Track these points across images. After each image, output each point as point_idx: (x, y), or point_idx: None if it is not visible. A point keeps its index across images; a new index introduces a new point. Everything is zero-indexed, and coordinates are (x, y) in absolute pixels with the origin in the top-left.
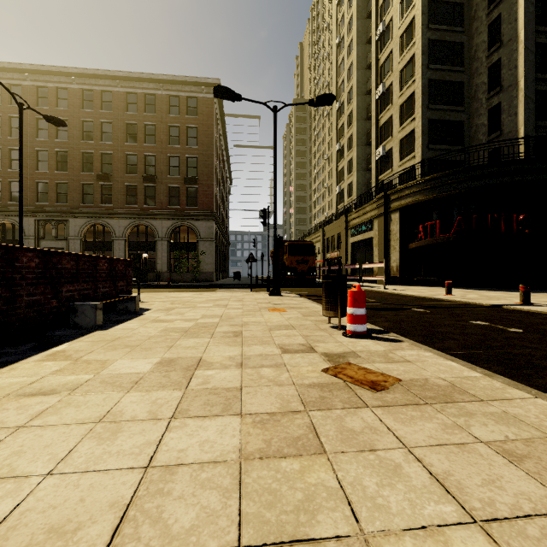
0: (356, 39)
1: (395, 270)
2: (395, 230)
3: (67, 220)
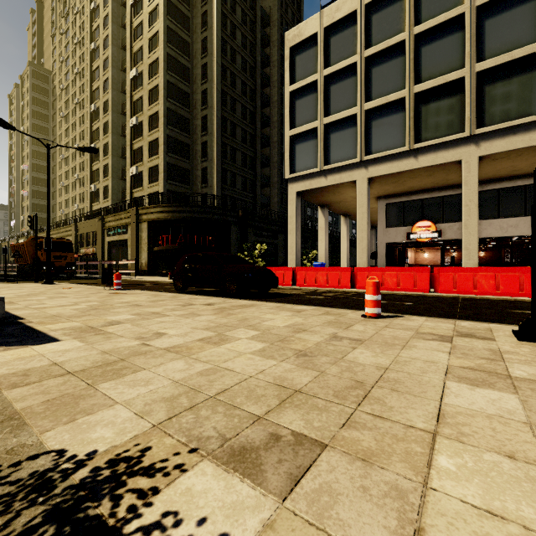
0: (113, 62)
1: (144, 265)
2: (144, 236)
3: None
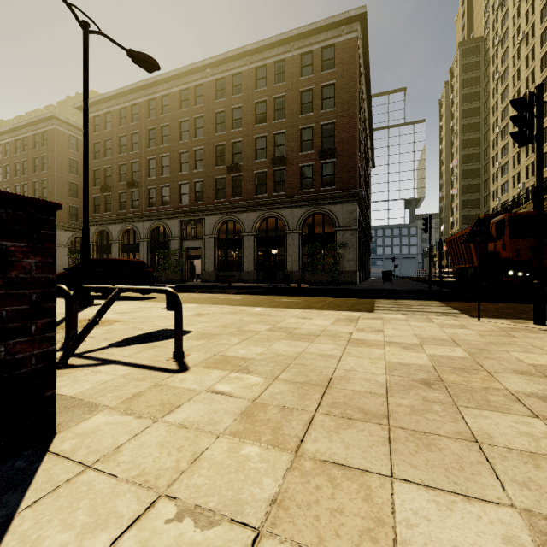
0: None
1: None
2: None
3: (203, 219)
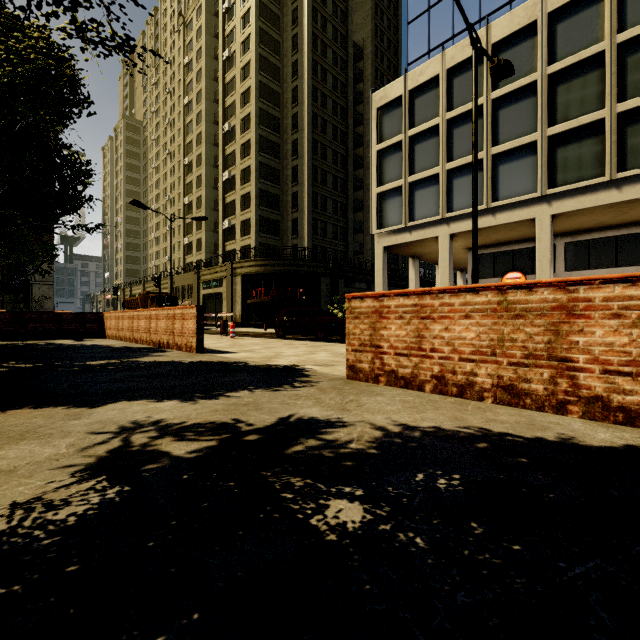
0: (206, 116)
1: (238, 317)
2: (238, 289)
3: None
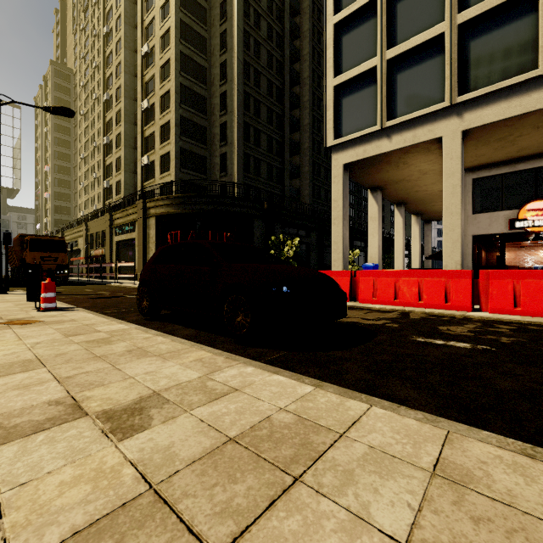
0: (124, 42)
1: None
2: (152, 234)
3: None
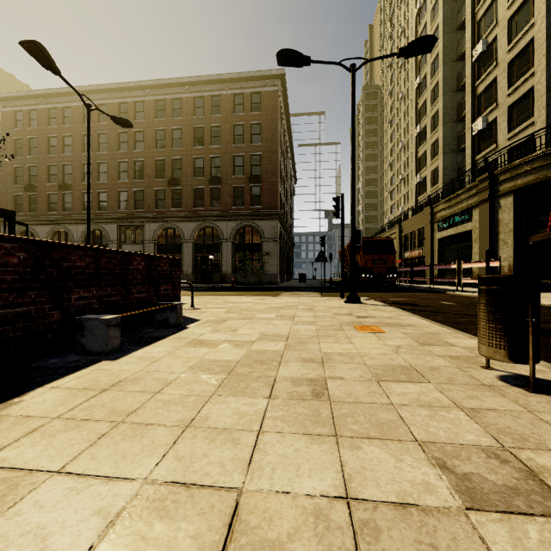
0: None
1: (506, 271)
2: (506, 219)
3: (143, 225)
